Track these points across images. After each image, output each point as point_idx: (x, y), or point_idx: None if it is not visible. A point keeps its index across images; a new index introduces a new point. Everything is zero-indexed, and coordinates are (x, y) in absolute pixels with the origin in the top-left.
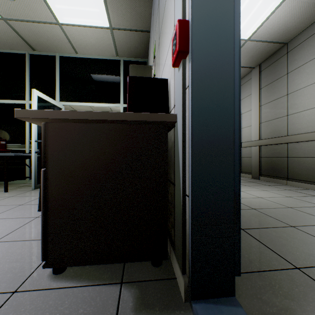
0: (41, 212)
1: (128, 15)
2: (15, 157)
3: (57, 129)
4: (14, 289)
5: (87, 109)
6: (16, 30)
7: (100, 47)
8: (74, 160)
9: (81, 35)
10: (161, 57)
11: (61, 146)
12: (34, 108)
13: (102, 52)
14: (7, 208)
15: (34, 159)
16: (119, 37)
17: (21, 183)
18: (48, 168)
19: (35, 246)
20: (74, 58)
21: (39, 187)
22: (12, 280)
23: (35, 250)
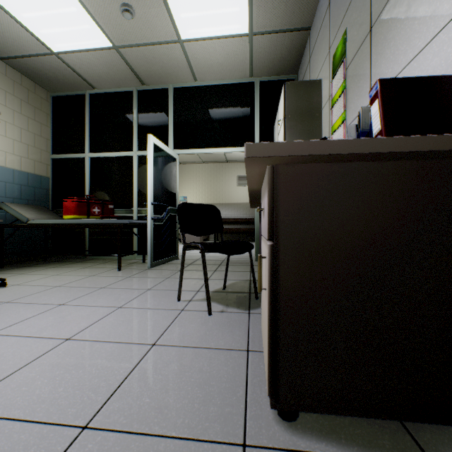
0: (267, 314)
1: (281, 8)
2: (127, 225)
3: (293, 175)
4: (239, 438)
5: (194, 159)
6: (127, 60)
7: (229, 66)
8: (321, 228)
9: (206, 52)
10: (390, 50)
11: (299, 204)
12: (150, 160)
13: (230, 73)
14: (135, 293)
15: (150, 228)
16: (260, 46)
17: (128, 259)
18: (278, 242)
19: (214, 360)
20: (192, 88)
21: (155, 266)
22: (223, 419)
23: (219, 367)
